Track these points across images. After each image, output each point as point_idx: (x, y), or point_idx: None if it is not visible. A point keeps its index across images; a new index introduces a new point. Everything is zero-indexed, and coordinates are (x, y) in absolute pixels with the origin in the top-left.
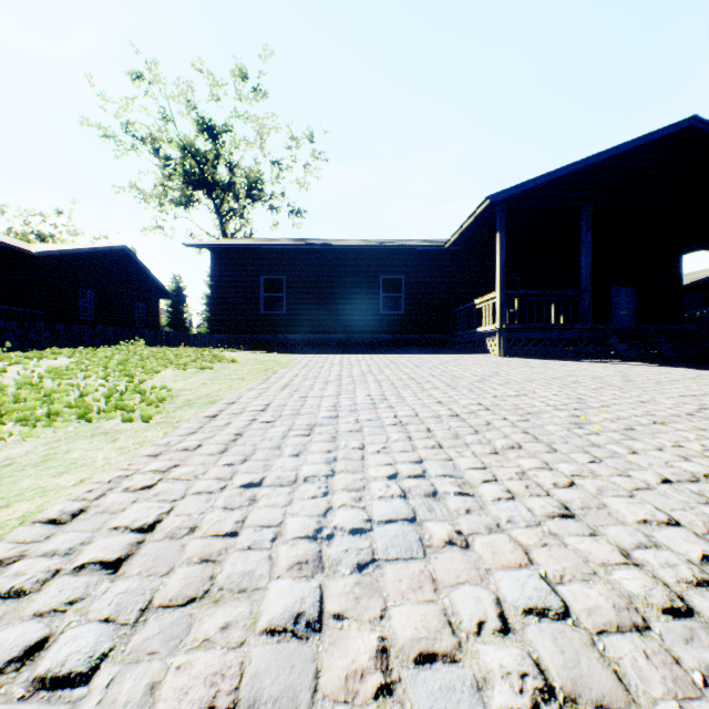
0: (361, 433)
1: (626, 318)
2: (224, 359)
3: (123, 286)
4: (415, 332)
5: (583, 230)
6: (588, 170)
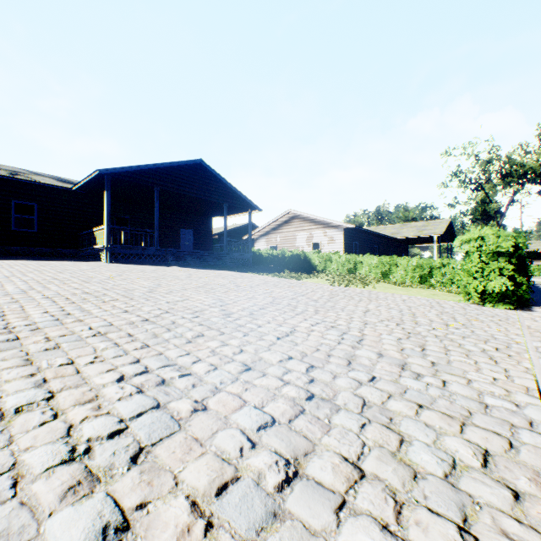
0: (1, 283)
1: (189, 246)
2: None
3: None
4: (48, 247)
5: (155, 199)
6: (158, 169)
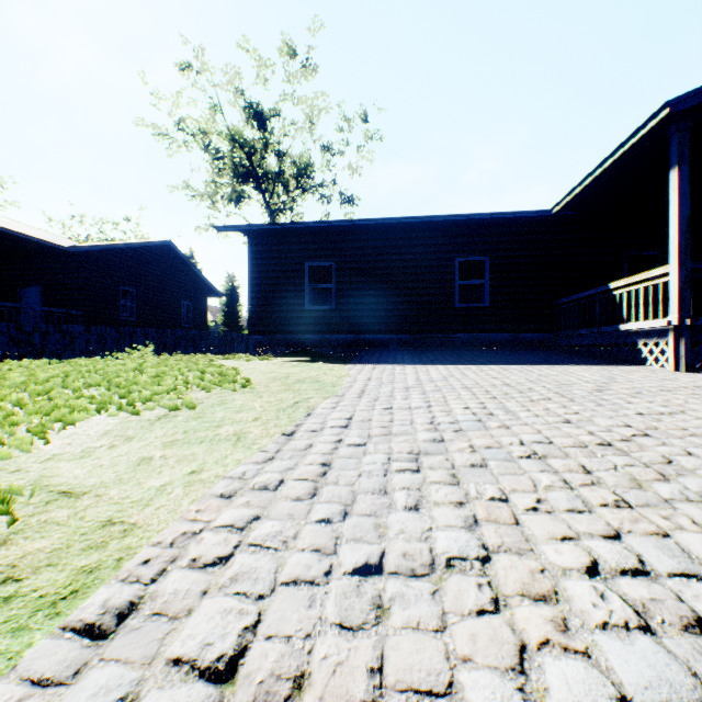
0: None
1: None
2: (232, 381)
3: (168, 284)
4: (504, 331)
5: None
6: None
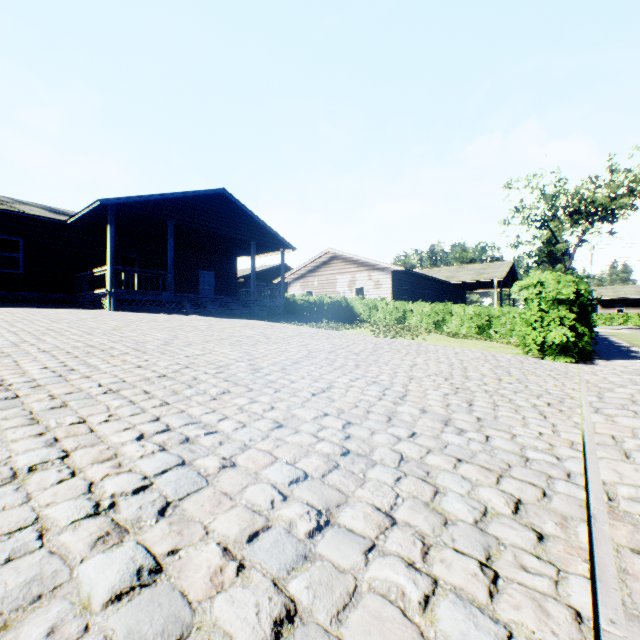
0: None
1: (209, 291)
2: None
3: None
4: (38, 291)
5: (169, 235)
6: (172, 200)
